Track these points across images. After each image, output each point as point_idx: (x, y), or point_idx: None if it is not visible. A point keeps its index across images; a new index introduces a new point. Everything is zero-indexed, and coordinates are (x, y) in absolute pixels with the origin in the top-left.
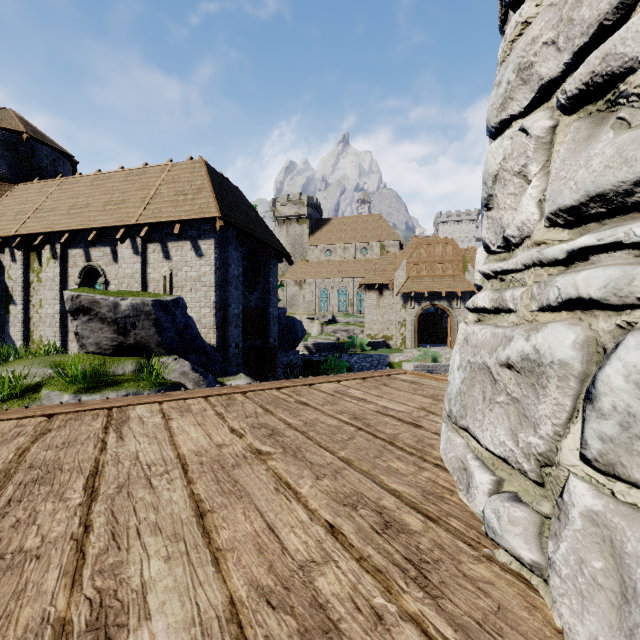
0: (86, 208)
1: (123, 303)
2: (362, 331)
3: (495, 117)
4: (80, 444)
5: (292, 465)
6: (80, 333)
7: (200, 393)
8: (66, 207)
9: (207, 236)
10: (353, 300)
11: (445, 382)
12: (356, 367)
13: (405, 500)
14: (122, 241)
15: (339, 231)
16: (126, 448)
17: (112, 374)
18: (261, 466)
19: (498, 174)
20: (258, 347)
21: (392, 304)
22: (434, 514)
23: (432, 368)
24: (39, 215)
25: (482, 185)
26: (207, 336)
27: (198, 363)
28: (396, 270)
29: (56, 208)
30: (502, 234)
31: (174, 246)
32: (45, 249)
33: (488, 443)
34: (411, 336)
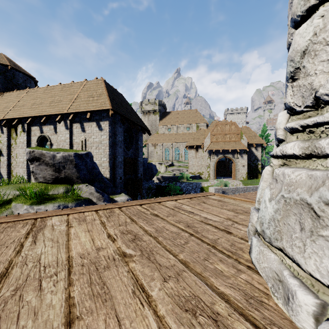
0: (40, 105)
1: (58, 155)
2: (187, 170)
3: (303, 6)
4: (5, 247)
5: (146, 267)
6: (34, 171)
7: (93, 208)
8: (30, 104)
9: (104, 119)
10: (182, 154)
11: (238, 200)
12: (184, 189)
13: (233, 305)
14: (59, 122)
15: (175, 118)
16: (35, 251)
17: (51, 194)
18: (124, 268)
19: (307, 49)
20: (132, 179)
21: (203, 156)
22: (258, 320)
23: (224, 190)
24: (16, 108)
25: (288, 63)
26: (104, 173)
27: (99, 187)
28: (205, 138)
29: (25, 105)
30: (313, 94)
31: (87, 125)
32: (19, 126)
33: (312, 270)
34: (213, 173)
